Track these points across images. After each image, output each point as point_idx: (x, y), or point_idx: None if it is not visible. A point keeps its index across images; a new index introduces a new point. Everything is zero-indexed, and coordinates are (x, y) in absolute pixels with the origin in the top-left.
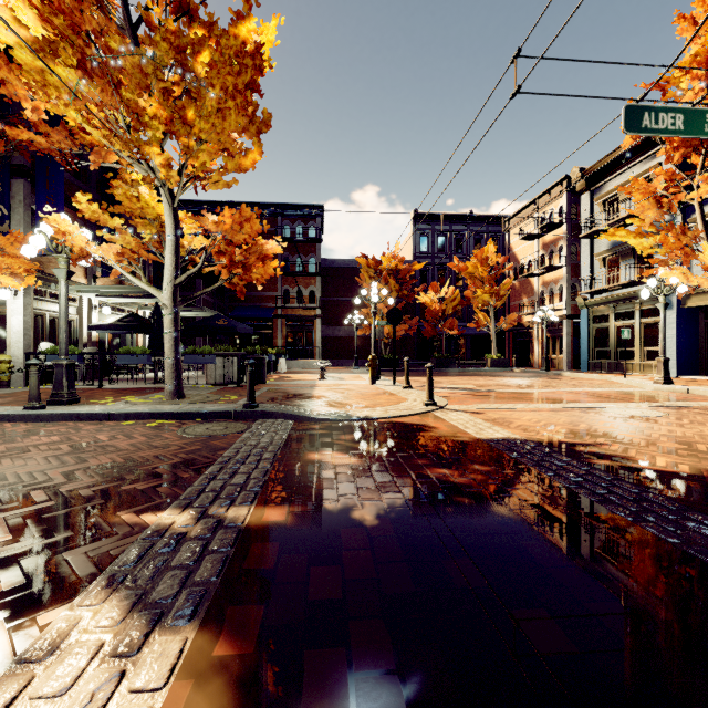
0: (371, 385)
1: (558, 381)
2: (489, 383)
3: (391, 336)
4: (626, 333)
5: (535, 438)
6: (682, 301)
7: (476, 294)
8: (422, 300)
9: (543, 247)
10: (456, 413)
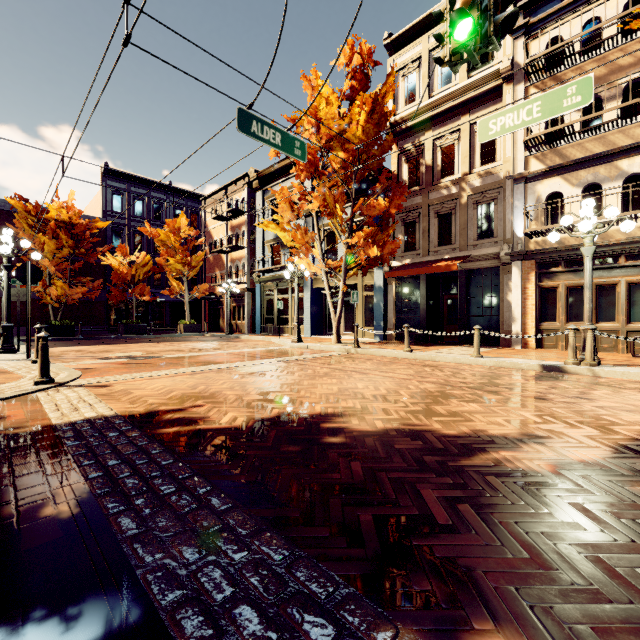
0: None
1: (231, 343)
2: (166, 349)
3: (63, 300)
4: (280, 304)
5: (133, 411)
6: (313, 283)
7: (169, 262)
8: (108, 262)
9: (231, 229)
10: (72, 390)
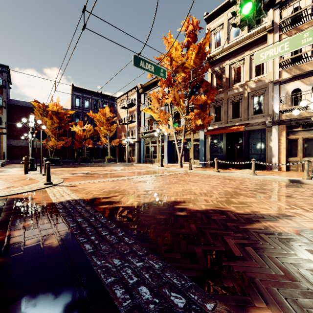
0: (23, 174)
1: (129, 167)
2: (99, 169)
3: (54, 147)
4: (152, 148)
5: (87, 197)
6: (169, 138)
7: (100, 129)
8: (73, 129)
9: (129, 112)
10: (60, 187)
